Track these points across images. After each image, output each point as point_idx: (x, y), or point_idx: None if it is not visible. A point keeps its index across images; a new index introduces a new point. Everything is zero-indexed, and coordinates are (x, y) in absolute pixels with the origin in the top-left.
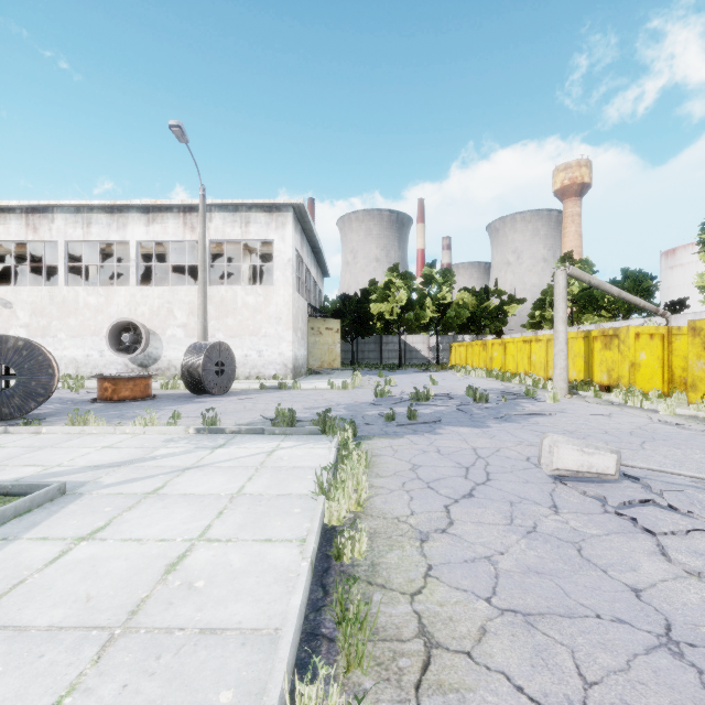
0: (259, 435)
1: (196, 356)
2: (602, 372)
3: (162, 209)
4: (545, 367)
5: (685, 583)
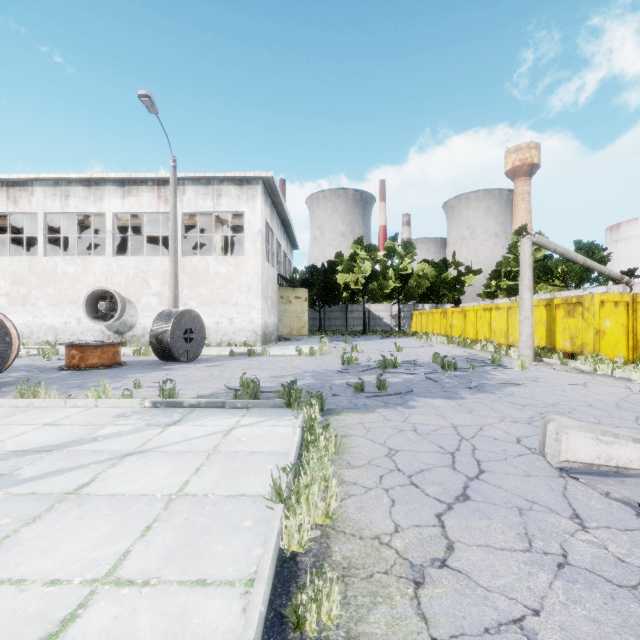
0: (219, 409)
1: (165, 323)
2: (564, 339)
3: (137, 183)
4: (506, 334)
5: None
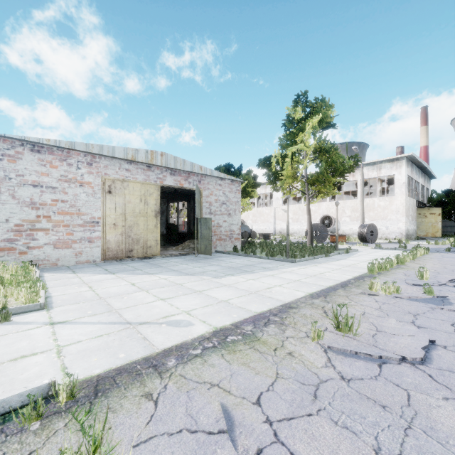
0: (394, 250)
1: (363, 229)
2: None
3: None
4: None
5: None
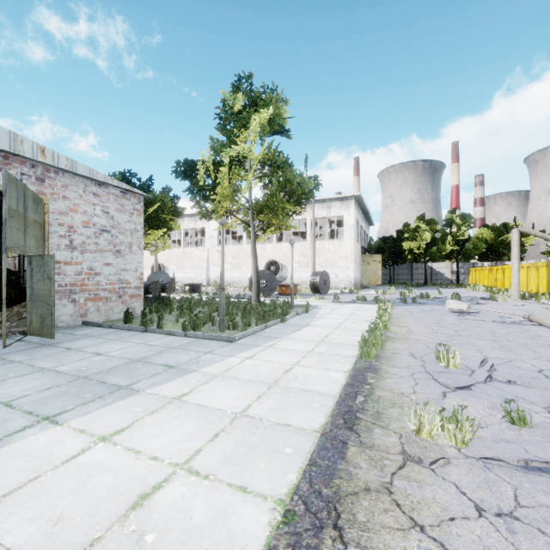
0: (354, 303)
1: (316, 277)
2: None
3: None
4: (526, 285)
5: (454, 319)
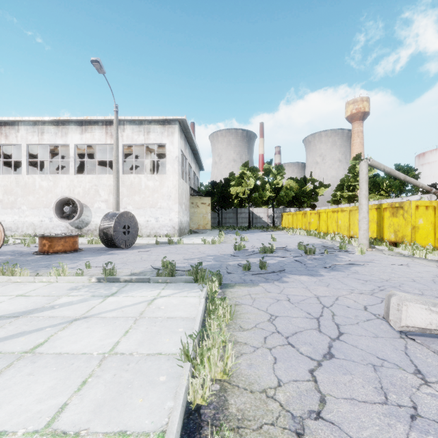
0: (146, 283)
1: (109, 221)
2: (390, 233)
3: (91, 123)
4: (348, 228)
5: None
